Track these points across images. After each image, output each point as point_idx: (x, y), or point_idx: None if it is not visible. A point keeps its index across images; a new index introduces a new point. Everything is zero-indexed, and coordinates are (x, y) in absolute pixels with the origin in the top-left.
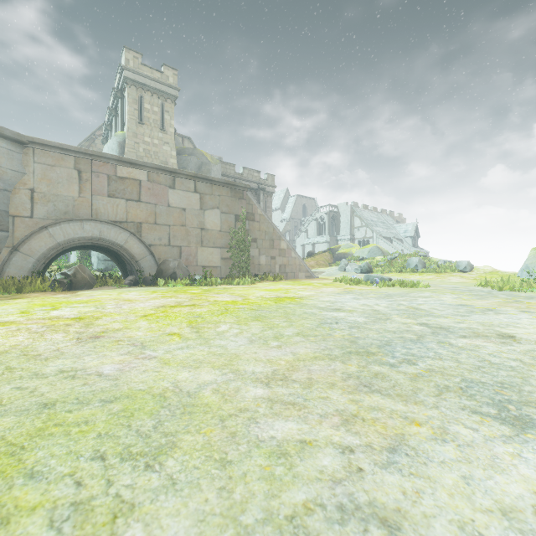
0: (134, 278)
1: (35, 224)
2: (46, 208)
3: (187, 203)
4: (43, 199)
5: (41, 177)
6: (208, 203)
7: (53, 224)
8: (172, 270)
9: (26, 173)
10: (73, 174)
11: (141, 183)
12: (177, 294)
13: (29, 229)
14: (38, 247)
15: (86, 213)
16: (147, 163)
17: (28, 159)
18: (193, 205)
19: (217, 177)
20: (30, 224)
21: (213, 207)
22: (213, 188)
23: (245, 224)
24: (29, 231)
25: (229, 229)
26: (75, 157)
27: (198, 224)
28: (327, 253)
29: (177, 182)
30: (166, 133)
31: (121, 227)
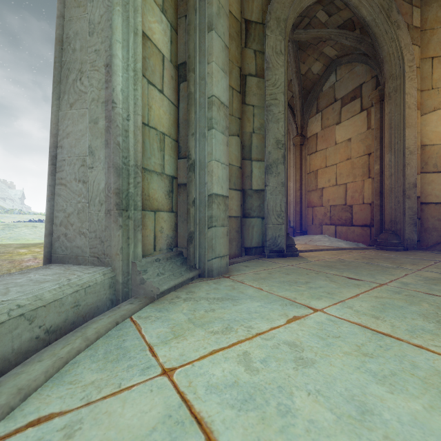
0: None
1: None
2: None
3: None
4: None
5: None
6: None
7: None
8: None
9: None
10: None
11: None
12: None
13: None
14: None
15: None
16: None
17: None
18: None
19: None
20: None
21: None
22: None
23: None
24: None
25: None
26: None
27: None
28: None
29: None
30: None
31: None
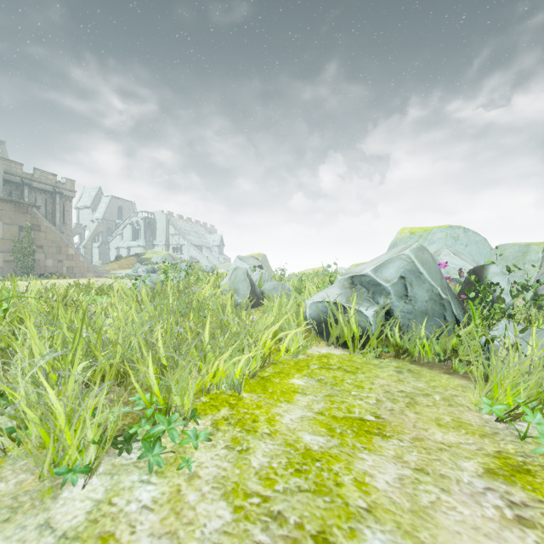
0: None
1: None
2: None
3: None
4: None
5: None
6: None
7: None
8: None
9: None
10: None
11: None
12: None
13: None
14: None
15: None
16: None
17: None
18: None
19: None
20: None
21: None
22: None
23: (30, 233)
24: None
25: (13, 237)
26: None
27: None
28: (133, 257)
29: None
30: None
31: None
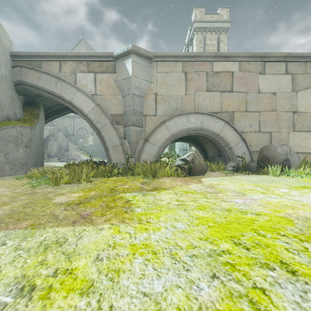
0: (235, 164)
1: (157, 120)
2: (164, 107)
3: (277, 87)
4: (162, 100)
5: (161, 83)
6: (300, 83)
7: (168, 118)
8: (282, 156)
9: (152, 82)
10: (181, 77)
11: (233, 74)
12: None
13: (154, 125)
14: (159, 138)
15: (190, 108)
16: (240, 53)
17: (153, 71)
18: (284, 88)
19: None
20: (154, 120)
21: (306, 87)
22: (306, 65)
23: None
24: (154, 126)
25: None
26: (183, 62)
27: (289, 108)
28: None
29: (266, 66)
30: None
31: (217, 117)
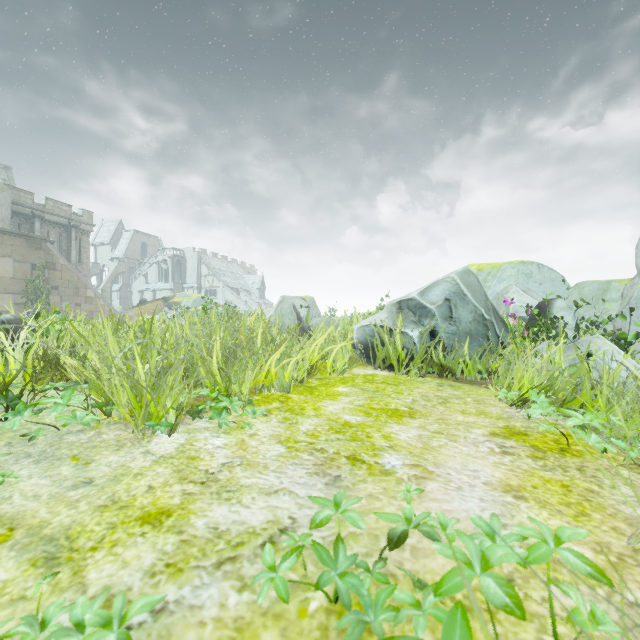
0: None
1: None
2: None
3: None
4: None
5: None
6: None
7: None
8: None
9: None
10: None
11: None
12: None
13: None
14: None
15: None
16: None
17: None
18: None
19: (5, 206)
20: None
21: (4, 255)
22: (4, 237)
23: (44, 272)
24: None
25: (25, 277)
26: None
27: None
28: (160, 301)
29: None
30: None
31: None
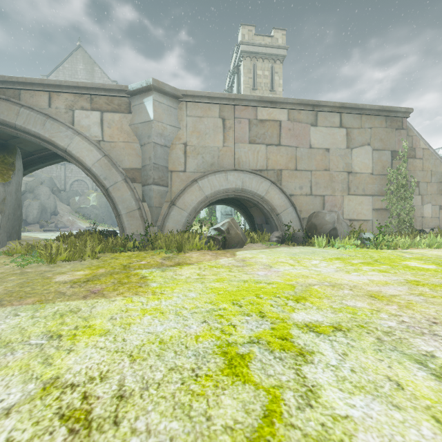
0: (281, 234)
1: (187, 177)
2: (196, 161)
3: (330, 142)
4: (194, 152)
5: (192, 130)
6: (355, 139)
7: (201, 176)
8: (330, 224)
9: (180, 128)
10: (218, 123)
11: (281, 124)
12: (420, 274)
13: (183, 184)
14: (189, 201)
15: (229, 164)
16: (288, 99)
17: (181, 114)
18: (338, 144)
19: None
20: (183, 178)
21: (362, 143)
22: (362, 119)
23: (405, 162)
24: (183, 185)
25: (386, 169)
26: (220, 105)
27: (344, 167)
28: None
29: (319, 117)
30: (275, 93)
31: (261, 176)
